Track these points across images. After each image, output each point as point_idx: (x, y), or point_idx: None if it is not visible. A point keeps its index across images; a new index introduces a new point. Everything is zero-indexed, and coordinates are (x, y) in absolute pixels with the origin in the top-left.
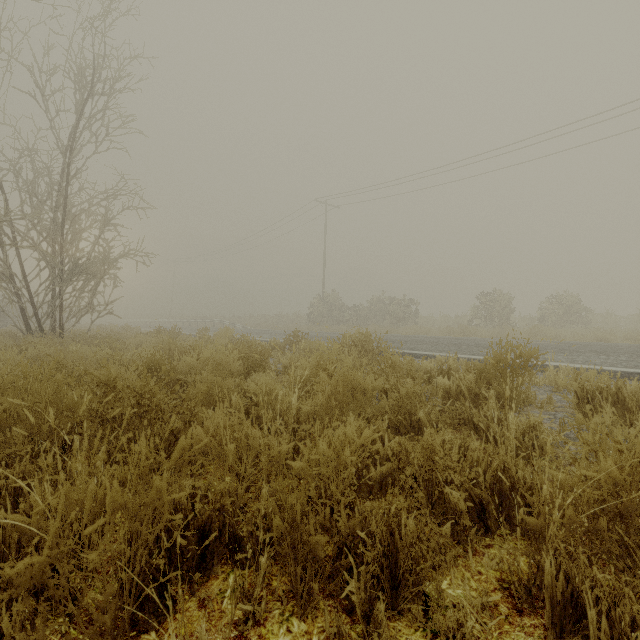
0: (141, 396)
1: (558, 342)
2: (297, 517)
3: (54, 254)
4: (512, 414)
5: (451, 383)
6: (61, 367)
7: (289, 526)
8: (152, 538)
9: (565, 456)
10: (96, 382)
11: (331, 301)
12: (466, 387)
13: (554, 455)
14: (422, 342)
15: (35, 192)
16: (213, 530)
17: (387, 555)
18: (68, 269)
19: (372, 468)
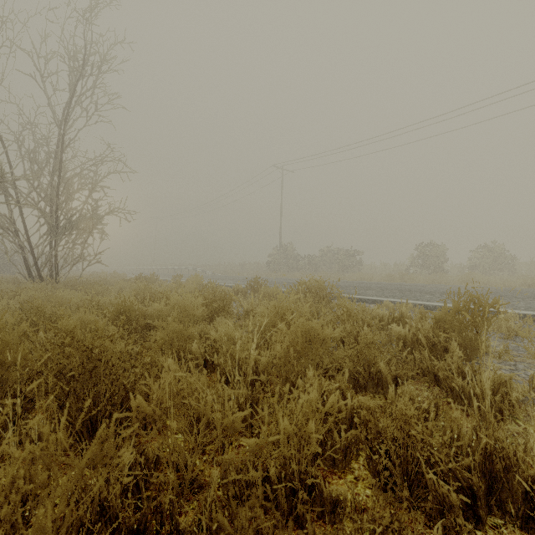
0: (91, 351)
1: (493, 288)
2: None
3: (52, 212)
4: (488, 373)
5: (407, 331)
6: (39, 312)
7: None
8: None
9: None
10: (54, 333)
11: (287, 251)
12: (424, 336)
13: (528, 414)
14: (368, 288)
15: (36, 160)
16: (149, 531)
17: None
18: (63, 225)
19: (336, 434)
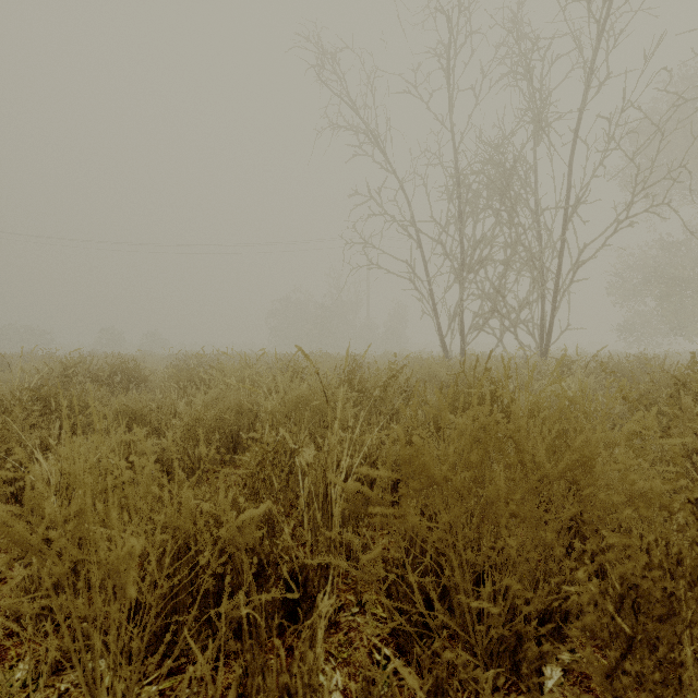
0: None
1: None
2: None
3: None
4: None
5: None
6: None
7: None
8: None
9: None
10: None
11: None
12: None
13: None
14: None
15: None
16: None
17: None
18: None
19: None
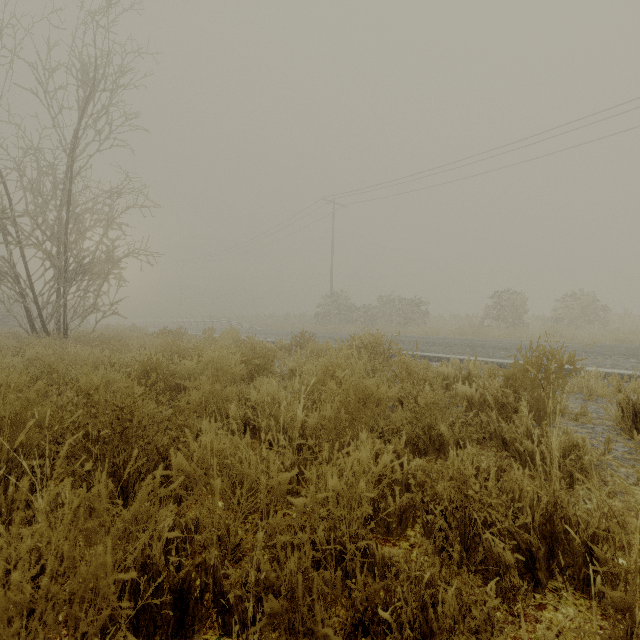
0: (121, 410)
1: (579, 344)
2: (298, 592)
3: (59, 254)
4: (555, 433)
5: (473, 391)
6: (52, 371)
7: (287, 603)
8: (94, 631)
9: (615, 481)
10: (76, 392)
11: (339, 301)
12: (492, 396)
13: (601, 479)
14: (434, 343)
15: (40, 191)
16: (193, 590)
17: (419, 639)
18: (73, 269)
19: (390, 498)
